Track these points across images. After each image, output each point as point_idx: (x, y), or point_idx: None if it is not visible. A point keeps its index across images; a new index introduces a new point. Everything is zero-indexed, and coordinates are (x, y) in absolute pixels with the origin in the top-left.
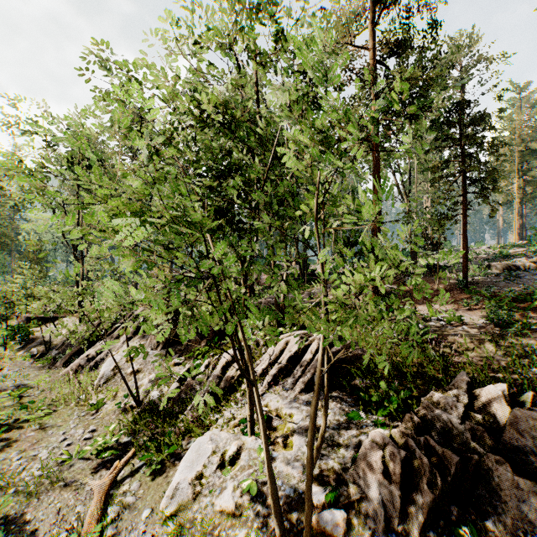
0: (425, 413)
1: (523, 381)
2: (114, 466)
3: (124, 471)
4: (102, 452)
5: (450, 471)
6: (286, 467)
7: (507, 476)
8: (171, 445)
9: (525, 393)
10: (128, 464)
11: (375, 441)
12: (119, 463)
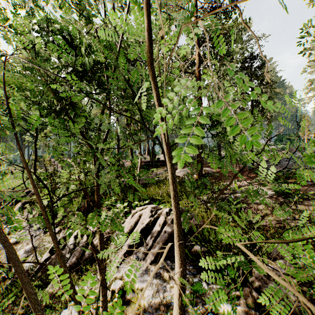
0: (260, 284)
1: None
2: None
3: None
4: None
5: None
6: None
7: None
8: None
9: None
10: None
11: None
12: None
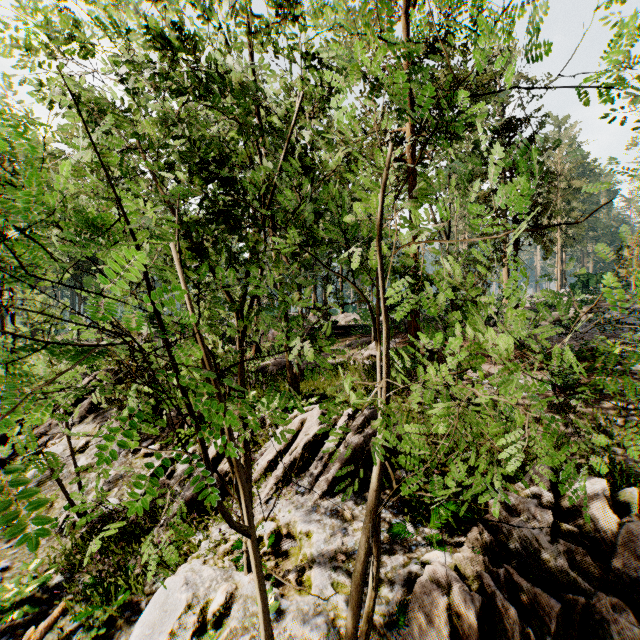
0: (498, 524)
1: (614, 468)
2: (27, 637)
3: (46, 639)
4: (11, 611)
5: (549, 626)
6: (301, 628)
7: (631, 630)
8: (128, 586)
9: (626, 490)
10: (54, 626)
11: (434, 579)
12: (35, 631)
